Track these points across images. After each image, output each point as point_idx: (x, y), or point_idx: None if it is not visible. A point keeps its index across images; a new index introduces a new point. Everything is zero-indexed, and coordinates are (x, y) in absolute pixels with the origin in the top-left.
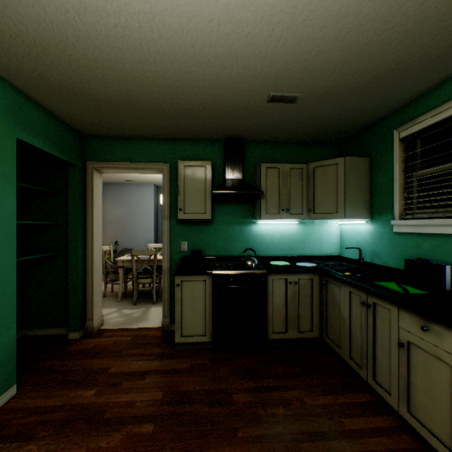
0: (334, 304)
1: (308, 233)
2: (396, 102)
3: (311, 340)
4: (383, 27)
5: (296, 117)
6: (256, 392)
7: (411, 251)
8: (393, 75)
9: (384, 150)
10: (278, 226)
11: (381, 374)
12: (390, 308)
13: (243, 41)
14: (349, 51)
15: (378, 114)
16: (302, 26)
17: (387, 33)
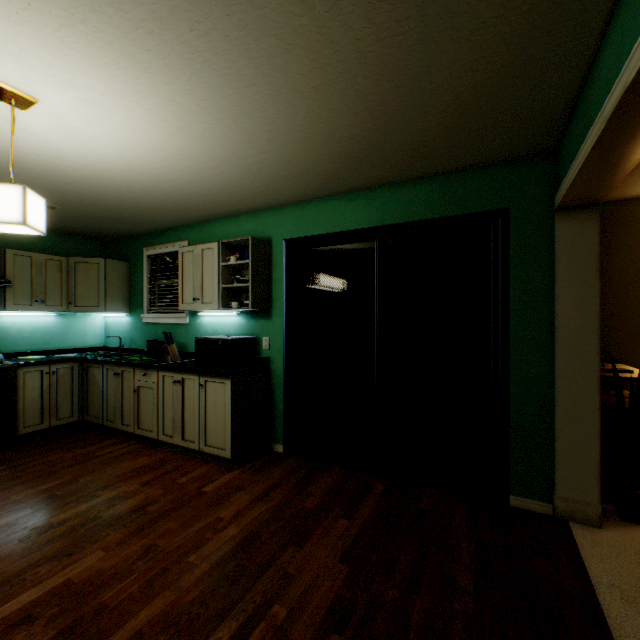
0: (96, 384)
1: (70, 325)
2: (144, 230)
3: (72, 426)
4: (120, 202)
5: (56, 216)
6: (12, 468)
7: (154, 335)
8: (135, 219)
9: (139, 260)
10: (30, 318)
11: (127, 417)
12: (131, 370)
13: (7, 173)
14: (100, 202)
15: (133, 232)
16: (63, 185)
17: (124, 204)
